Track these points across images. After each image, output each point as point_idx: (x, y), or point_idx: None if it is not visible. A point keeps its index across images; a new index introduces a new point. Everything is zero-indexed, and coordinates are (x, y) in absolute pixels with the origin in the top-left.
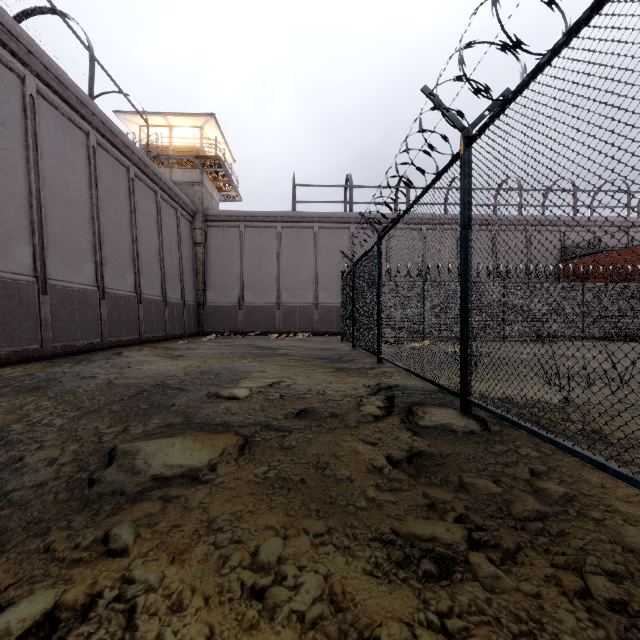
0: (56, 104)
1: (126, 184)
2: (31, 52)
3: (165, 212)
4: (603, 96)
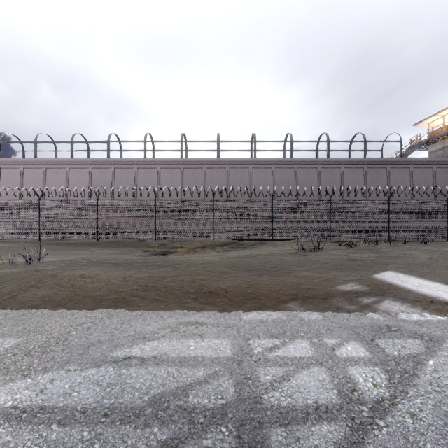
0: (350, 167)
1: (385, 174)
2: (341, 161)
3: (418, 173)
4: (307, 208)
